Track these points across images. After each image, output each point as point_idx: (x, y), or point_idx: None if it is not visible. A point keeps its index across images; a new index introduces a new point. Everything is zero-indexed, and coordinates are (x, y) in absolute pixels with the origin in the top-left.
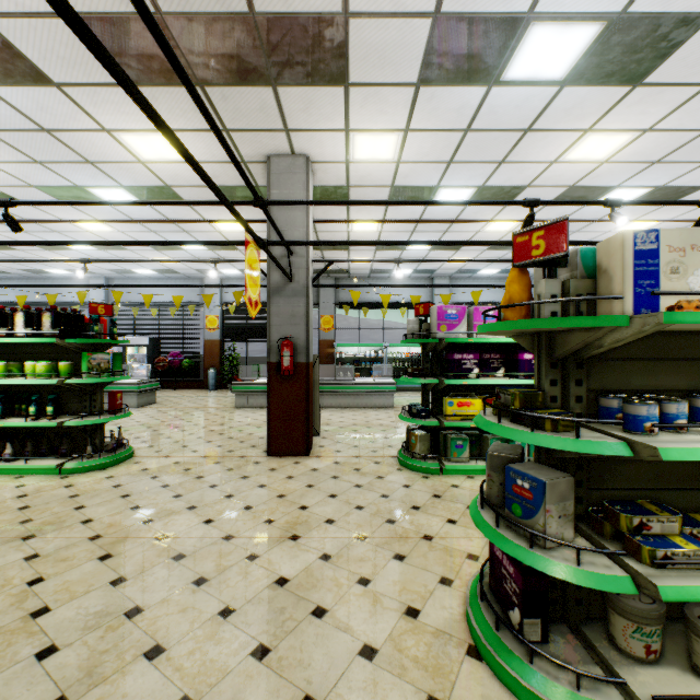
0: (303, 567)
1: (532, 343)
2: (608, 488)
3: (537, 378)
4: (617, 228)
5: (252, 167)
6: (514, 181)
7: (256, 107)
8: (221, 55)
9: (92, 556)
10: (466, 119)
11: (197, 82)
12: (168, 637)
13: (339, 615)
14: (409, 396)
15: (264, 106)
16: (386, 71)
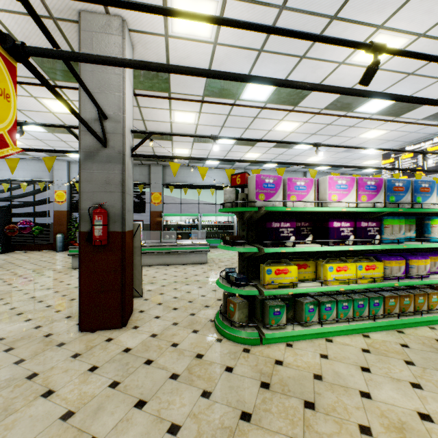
0: None
1: None
2: None
3: None
4: (360, 134)
5: (64, 28)
6: (307, 80)
7: None
8: None
9: None
10: None
11: None
12: None
13: None
14: (217, 252)
15: None
16: None
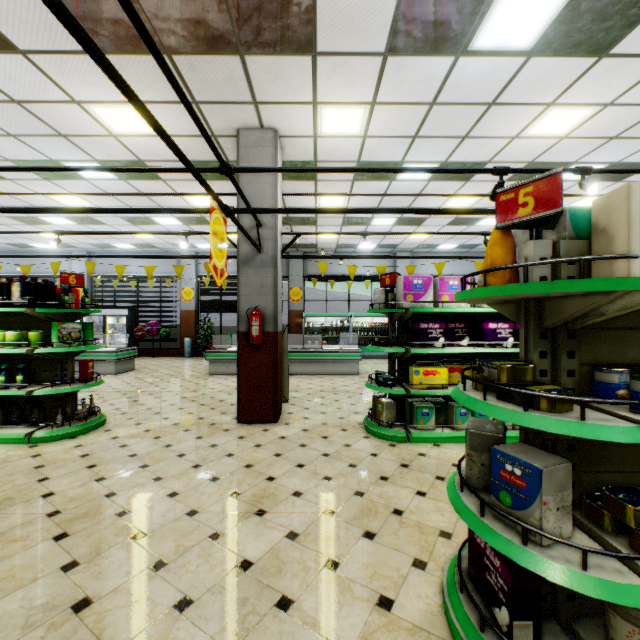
0: (268, 547)
1: (515, 312)
2: (602, 470)
3: (524, 350)
4: (570, 204)
5: (222, 142)
6: (476, 156)
7: (224, 78)
8: (187, 20)
9: (47, 535)
10: (432, 92)
11: (164, 50)
12: (116, 637)
13: (306, 607)
14: (373, 363)
15: (232, 77)
16: (354, 39)
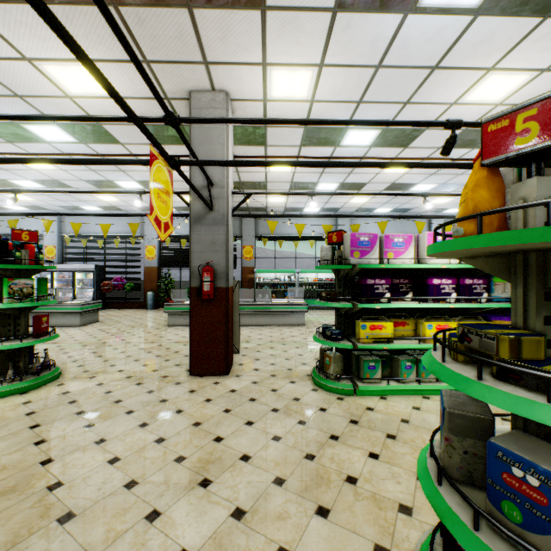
0: (211, 531)
1: (502, 267)
2: None
3: (522, 314)
4: None
5: (175, 105)
6: None
7: (174, 34)
8: None
9: None
10: (379, 54)
11: (110, 0)
12: None
13: None
14: (317, 314)
15: (181, 33)
16: None
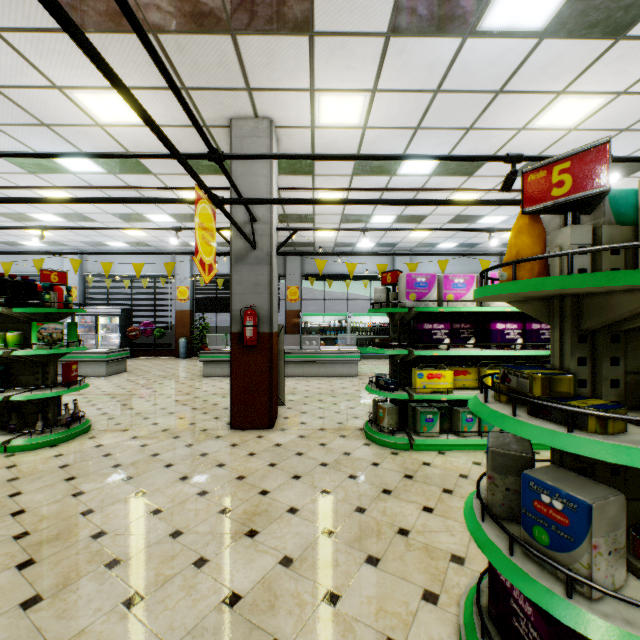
0: (259, 576)
1: (544, 311)
2: None
3: (558, 356)
4: None
5: (214, 132)
6: (480, 149)
7: (215, 61)
8: None
9: (10, 562)
10: (437, 78)
11: (149, 28)
12: None
13: None
14: (372, 364)
15: (223, 60)
16: (354, 17)
